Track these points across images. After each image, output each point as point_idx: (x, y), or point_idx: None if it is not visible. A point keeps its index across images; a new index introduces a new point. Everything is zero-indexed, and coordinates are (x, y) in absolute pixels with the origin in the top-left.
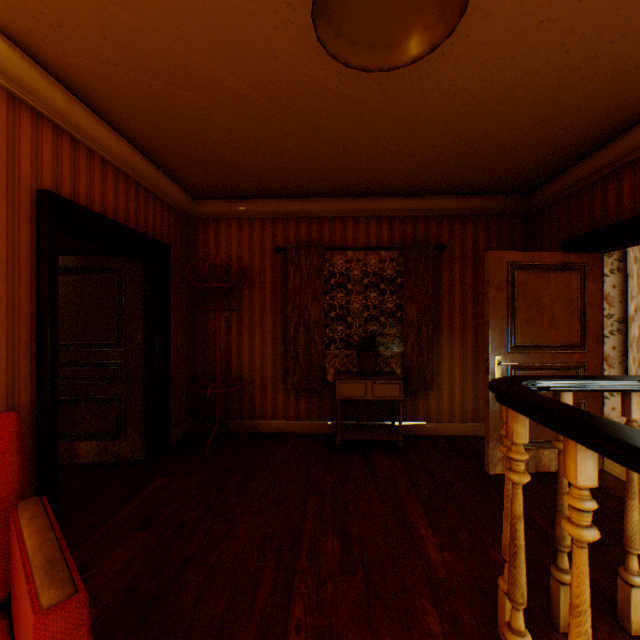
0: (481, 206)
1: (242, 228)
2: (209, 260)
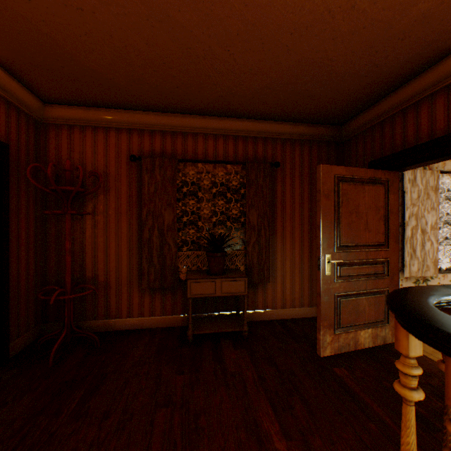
0: (306, 133)
1: (97, 136)
2: (62, 165)
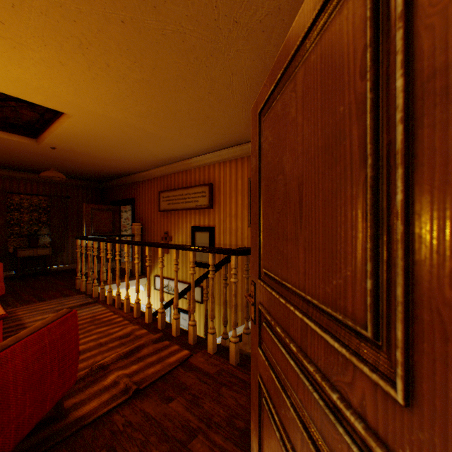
0: (86, 184)
1: None
2: None
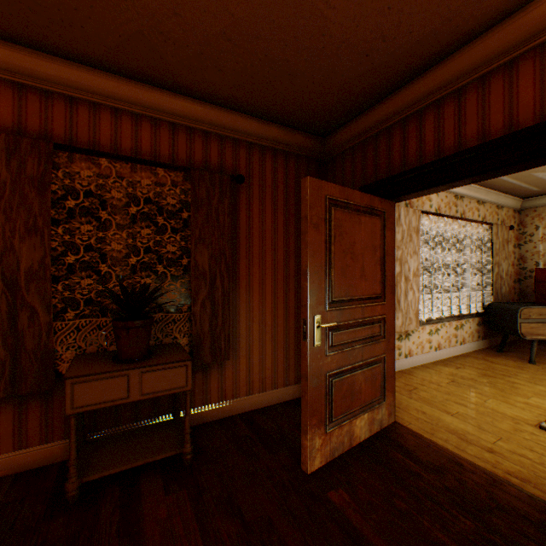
0: (282, 140)
1: None
2: None
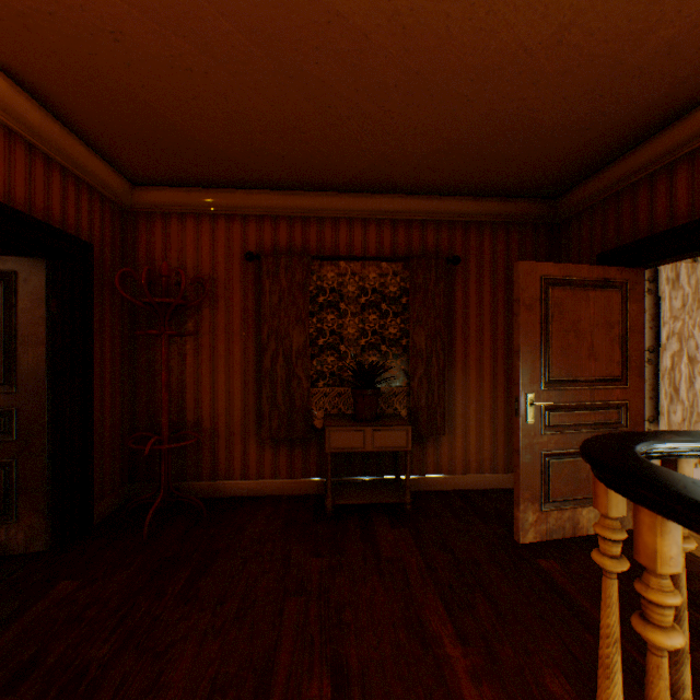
0: (501, 211)
1: (201, 227)
2: (155, 268)
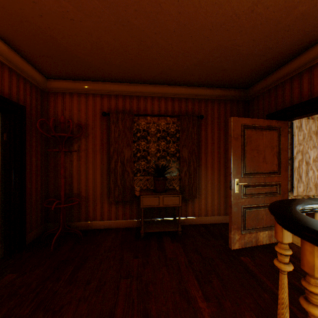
0: (222, 94)
1: (80, 99)
2: (58, 119)
